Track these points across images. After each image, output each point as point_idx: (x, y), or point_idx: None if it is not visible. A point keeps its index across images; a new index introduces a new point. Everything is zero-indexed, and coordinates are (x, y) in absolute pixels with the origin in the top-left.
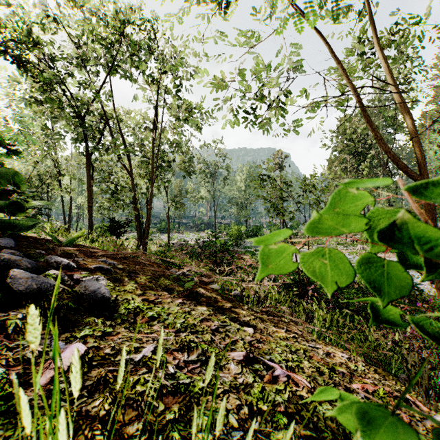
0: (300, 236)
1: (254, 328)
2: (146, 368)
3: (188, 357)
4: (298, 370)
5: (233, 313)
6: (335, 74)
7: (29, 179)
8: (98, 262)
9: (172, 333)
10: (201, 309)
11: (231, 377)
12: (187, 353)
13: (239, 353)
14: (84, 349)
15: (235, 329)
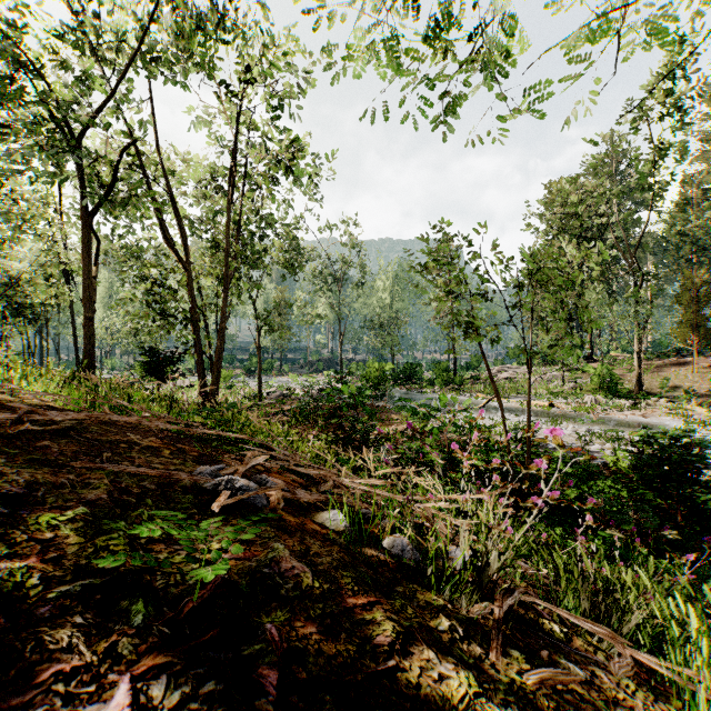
0: (485, 381)
1: None
2: None
3: None
4: None
5: None
6: None
7: (13, 279)
8: None
9: None
10: None
11: None
12: None
13: None
14: None
15: None
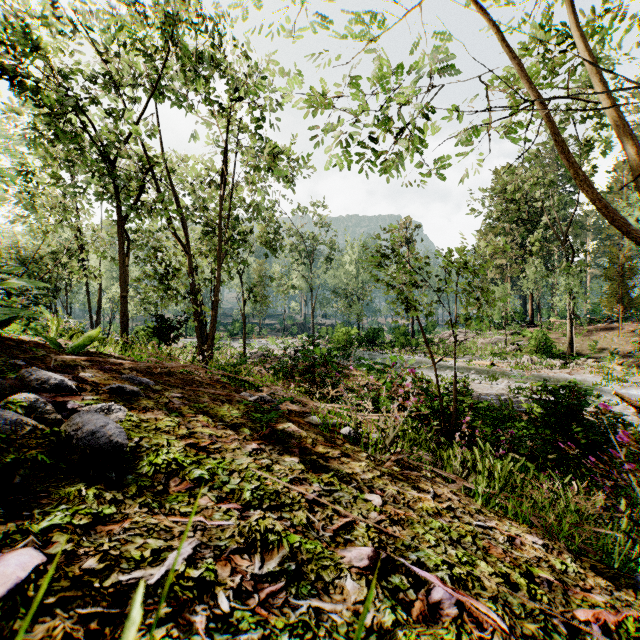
0: (438, 344)
1: (381, 493)
2: (169, 604)
3: (262, 567)
4: (472, 583)
5: (344, 467)
6: (503, 85)
7: (39, 258)
8: (120, 380)
9: (235, 511)
10: (290, 460)
11: (347, 610)
12: (260, 555)
13: (361, 551)
14: (32, 565)
15: (350, 498)
